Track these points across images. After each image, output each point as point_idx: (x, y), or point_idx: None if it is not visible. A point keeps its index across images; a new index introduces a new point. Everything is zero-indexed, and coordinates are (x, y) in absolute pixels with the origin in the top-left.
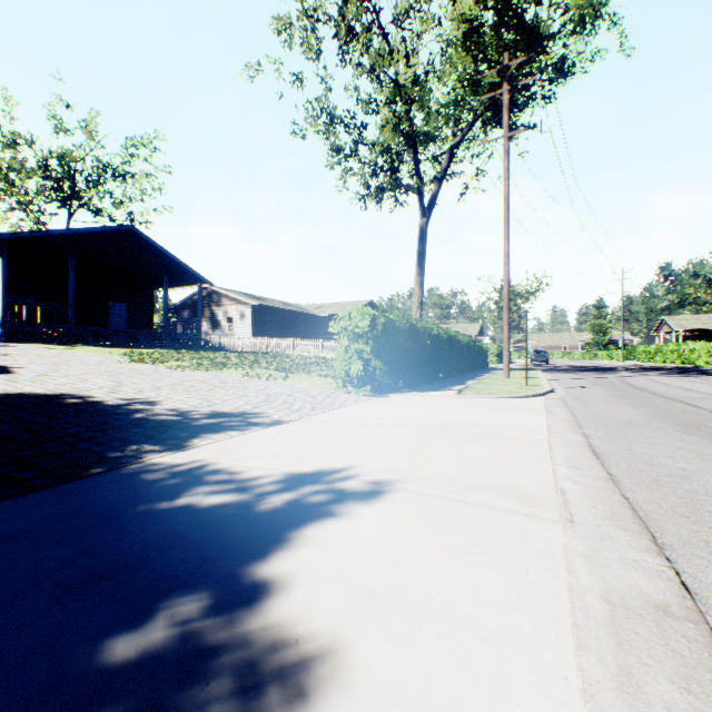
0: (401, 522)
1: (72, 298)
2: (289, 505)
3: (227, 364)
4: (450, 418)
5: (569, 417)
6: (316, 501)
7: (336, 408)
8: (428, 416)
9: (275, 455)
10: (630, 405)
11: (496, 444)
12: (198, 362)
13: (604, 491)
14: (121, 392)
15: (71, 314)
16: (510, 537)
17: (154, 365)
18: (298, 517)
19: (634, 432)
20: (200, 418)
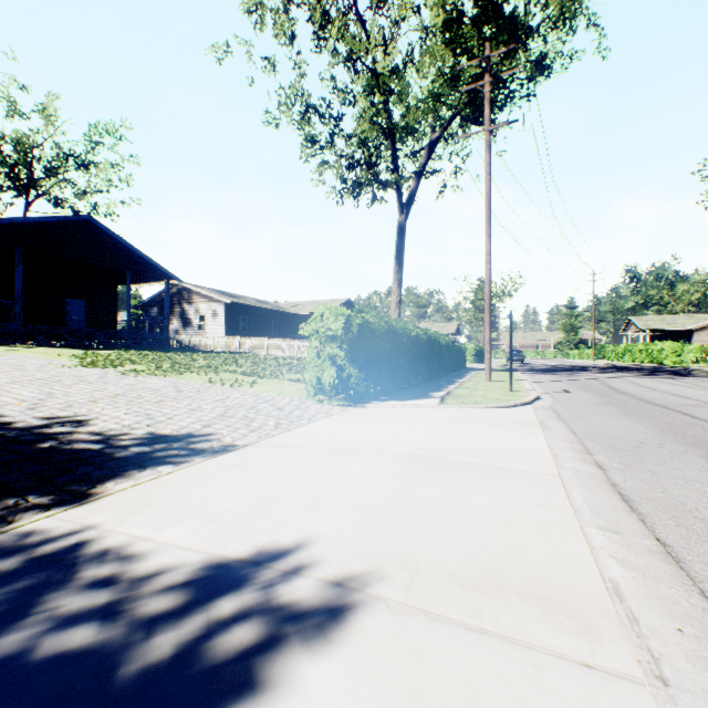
0: None
1: (20, 294)
2: (183, 660)
3: (190, 367)
4: (436, 441)
5: (570, 436)
6: (233, 644)
7: (304, 425)
8: (411, 438)
9: (204, 514)
10: (627, 416)
11: (499, 485)
12: (157, 365)
13: (673, 584)
14: (44, 407)
15: (19, 311)
16: None
17: (104, 369)
18: (187, 707)
19: (653, 459)
20: (130, 446)
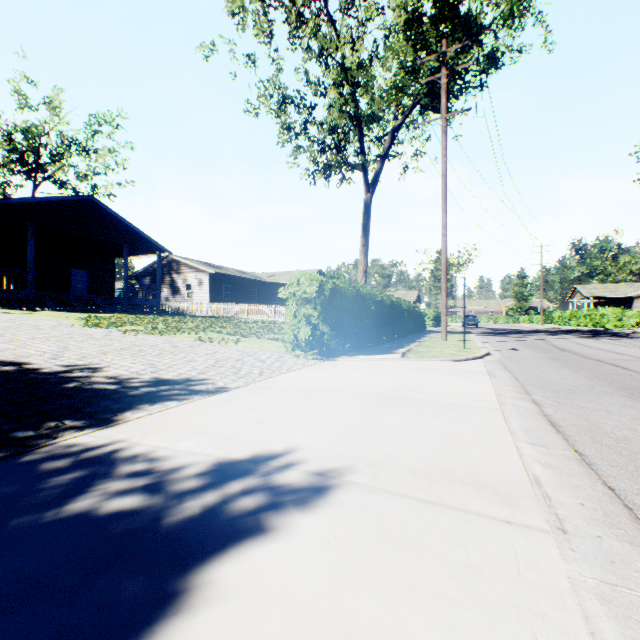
0: (351, 541)
1: (32, 265)
2: (209, 515)
3: (181, 328)
4: (397, 384)
5: (513, 382)
6: (245, 506)
7: (284, 373)
8: (376, 382)
9: (209, 433)
10: (565, 368)
11: (449, 415)
12: (153, 326)
13: (583, 478)
14: (63, 358)
15: (31, 280)
16: (495, 565)
17: (107, 329)
18: (217, 538)
19: (582, 398)
20: (139, 387)
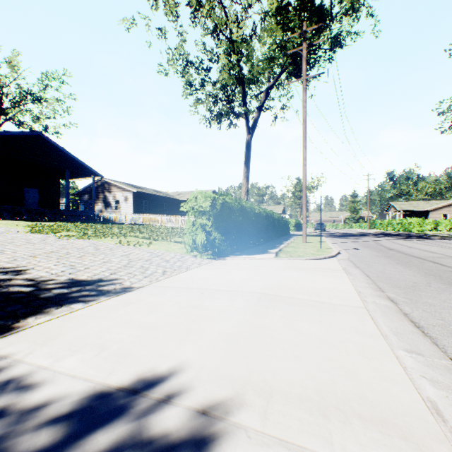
0: None
1: None
2: None
3: (107, 233)
4: (275, 283)
5: (366, 279)
6: None
7: (183, 272)
8: (257, 281)
9: (99, 345)
10: (399, 265)
11: (324, 316)
12: (84, 232)
13: None
14: None
15: None
16: None
17: (46, 235)
18: None
19: (427, 294)
20: (53, 288)
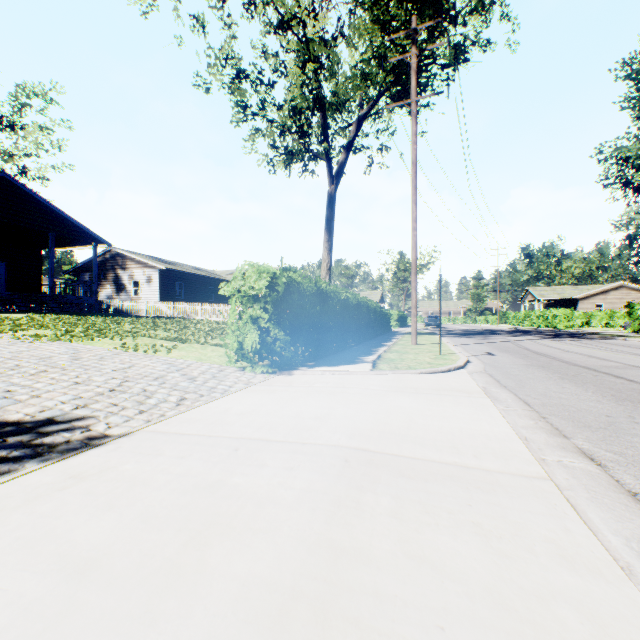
0: None
1: None
2: None
3: (105, 332)
4: (374, 422)
5: (526, 409)
6: None
7: (214, 399)
8: (343, 418)
9: None
10: (566, 381)
11: (480, 508)
12: (68, 329)
13: None
14: None
15: None
16: None
17: None
18: None
19: None
20: None
